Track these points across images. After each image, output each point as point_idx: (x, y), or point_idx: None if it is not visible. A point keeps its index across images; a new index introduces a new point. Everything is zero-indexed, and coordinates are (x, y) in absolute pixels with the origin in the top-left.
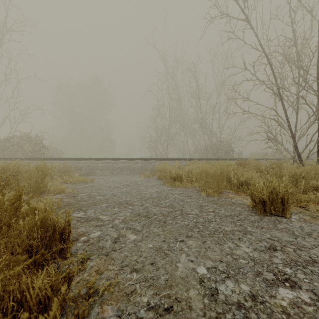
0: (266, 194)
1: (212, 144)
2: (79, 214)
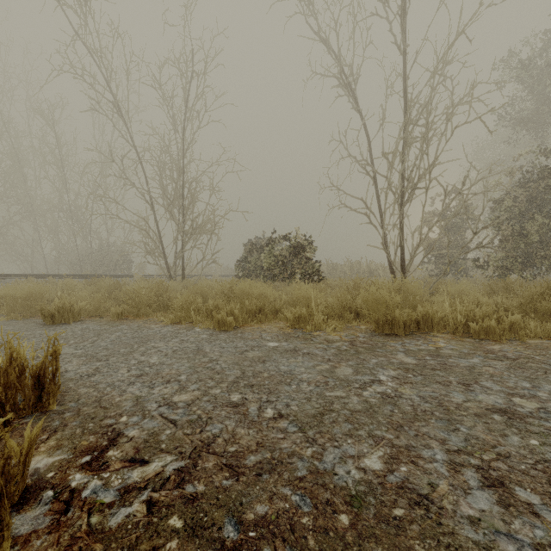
0: (57, 307)
1: (91, 251)
2: None
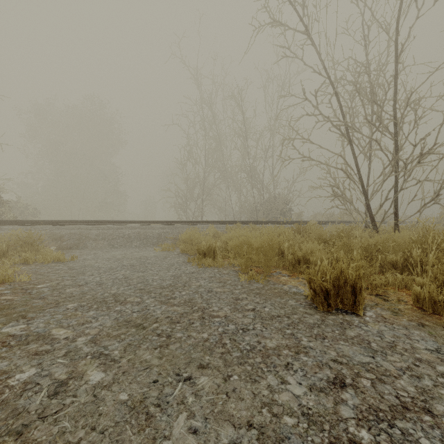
0: (331, 279)
1: (263, 202)
2: (15, 327)
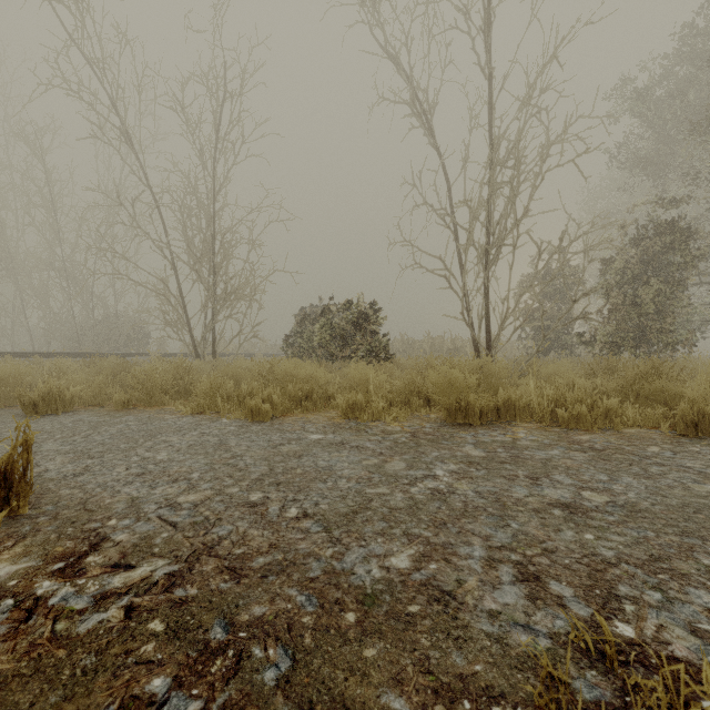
0: (42, 394)
1: (93, 322)
2: None
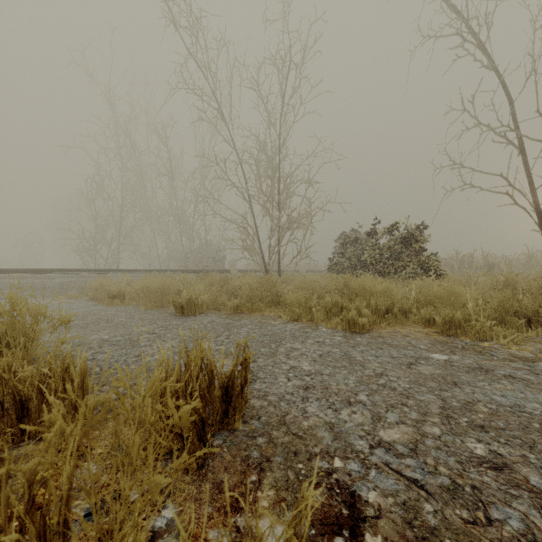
0: (185, 300)
1: (193, 249)
2: None
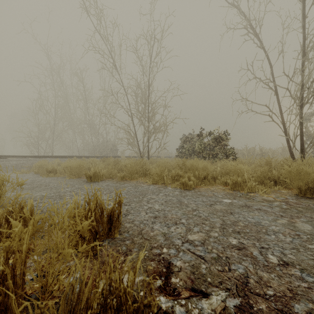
0: (92, 173)
1: (99, 144)
2: None
